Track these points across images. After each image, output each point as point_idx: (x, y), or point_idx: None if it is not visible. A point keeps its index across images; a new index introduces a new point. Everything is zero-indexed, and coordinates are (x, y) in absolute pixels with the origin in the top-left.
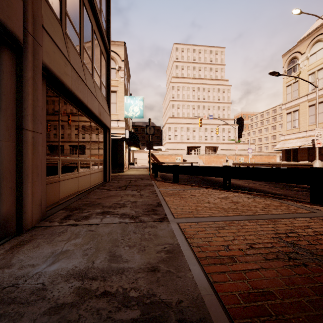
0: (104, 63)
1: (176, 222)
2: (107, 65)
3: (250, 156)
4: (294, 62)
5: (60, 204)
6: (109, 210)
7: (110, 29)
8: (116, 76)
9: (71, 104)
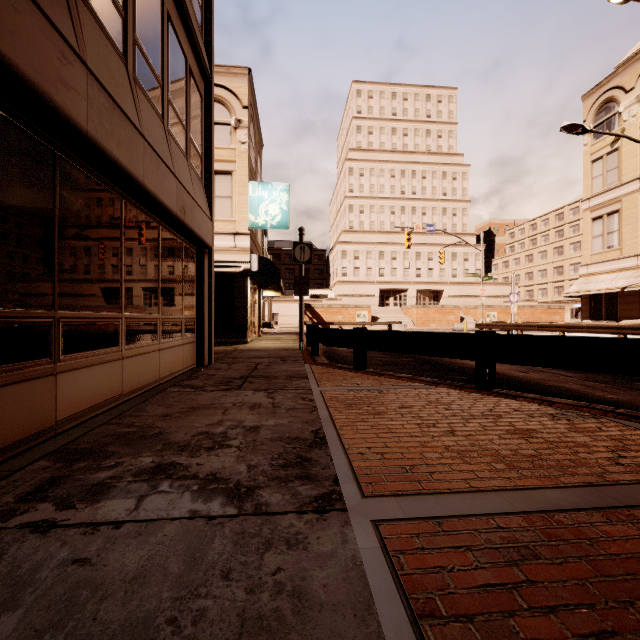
0: (197, 99)
1: (370, 519)
2: (206, 106)
3: (514, 310)
4: (610, 110)
5: (57, 436)
6: (177, 458)
7: (211, 25)
8: (232, 141)
9: (97, 178)
